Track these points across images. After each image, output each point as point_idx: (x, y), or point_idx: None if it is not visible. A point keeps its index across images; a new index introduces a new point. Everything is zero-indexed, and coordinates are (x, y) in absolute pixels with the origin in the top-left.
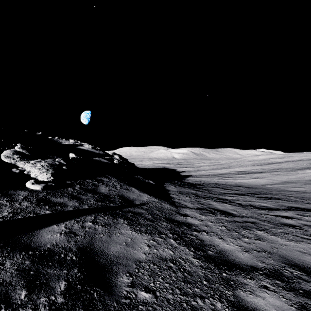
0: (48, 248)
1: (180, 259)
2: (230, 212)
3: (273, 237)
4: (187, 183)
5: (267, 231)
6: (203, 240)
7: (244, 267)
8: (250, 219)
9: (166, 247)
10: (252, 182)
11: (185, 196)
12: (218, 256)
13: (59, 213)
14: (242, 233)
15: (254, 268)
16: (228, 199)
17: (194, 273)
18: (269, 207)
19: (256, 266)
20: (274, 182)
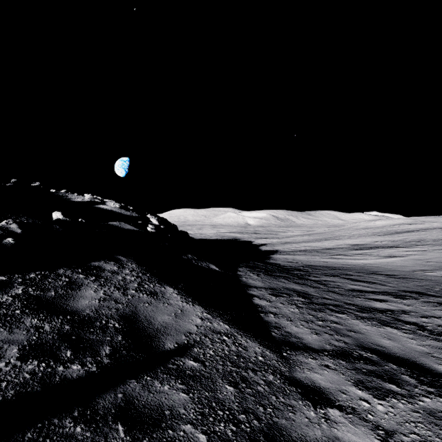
0: None
1: None
2: (434, 369)
3: None
4: (277, 267)
5: None
6: None
7: None
8: None
9: None
10: (390, 265)
11: (286, 303)
12: None
13: None
14: None
15: None
16: (381, 309)
17: None
18: None
19: None
20: (434, 266)
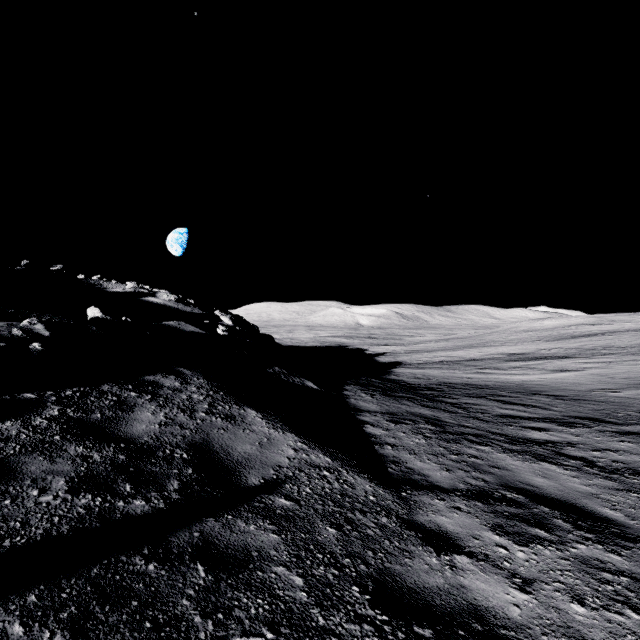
0: None
1: None
2: (597, 512)
3: None
4: (399, 385)
5: None
6: None
7: None
8: None
9: None
10: (560, 383)
11: (409, 432)
12: None
13: None
14: None
15: None
16: (539, 441)
17: None
18: None
19: None
20: (621, 384)
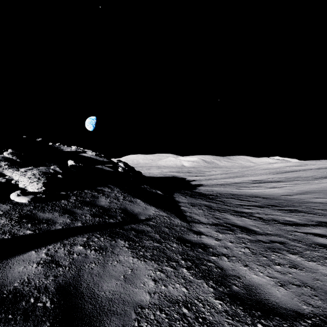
0: (14, 288)
1: (197, 300)
2: (251, 229)
3: (312, 264)
4: (198, 194)
5: (302, 254)
6: (224, 268)
7: (284, 313)
8: (277, 238)
9: (178, 281)
10: (270, 193)
11: (197, 209)
12: (247, 294)
13: (42, 233)
14: (271, 257)
15: (299, 314)
16: (246, 212)
17: (218, 325)
18: (295, 222)
19: (300, 311)
20: (295, 193)
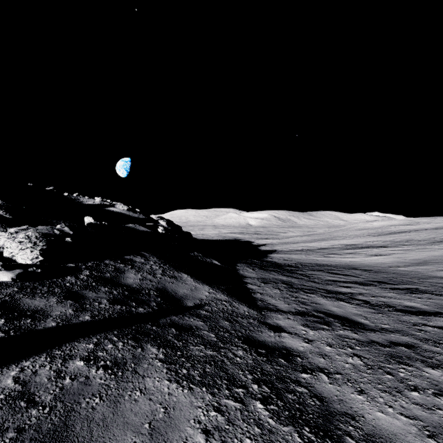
0: None
1: None
2: (357, 320)
3: None
4: (271, 264)
5: None
6: (326, 398)
7: None
8: (400, 338)
9: (248, 431)
10: (372, 262)
11: (272, 287)
12: None
13: (20, 337)
14: (400, 374)
15: None
16: (344, 292)
17: None
18: (420, 309)
19: None
20: (408, 263)
